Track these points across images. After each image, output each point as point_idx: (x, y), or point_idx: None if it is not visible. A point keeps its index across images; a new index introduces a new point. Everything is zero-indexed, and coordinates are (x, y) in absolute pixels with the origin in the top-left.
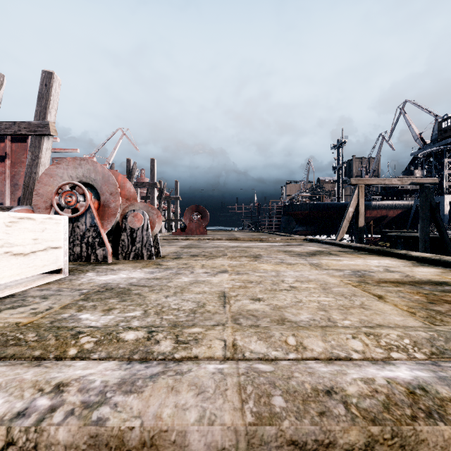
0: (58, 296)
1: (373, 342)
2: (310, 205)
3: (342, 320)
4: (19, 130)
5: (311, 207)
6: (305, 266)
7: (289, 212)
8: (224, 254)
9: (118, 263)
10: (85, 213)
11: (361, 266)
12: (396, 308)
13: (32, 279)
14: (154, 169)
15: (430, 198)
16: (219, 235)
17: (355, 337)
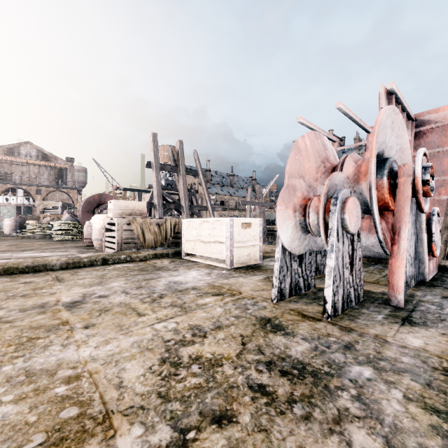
0: (173, 265)
1: None
2: None
3: None
4: None
5: None
6: None
7: None
8: None
9: (269, 282)
10: None
11: None
12: None
13: (224, 262)
14: None
15: None
16: None
17: None
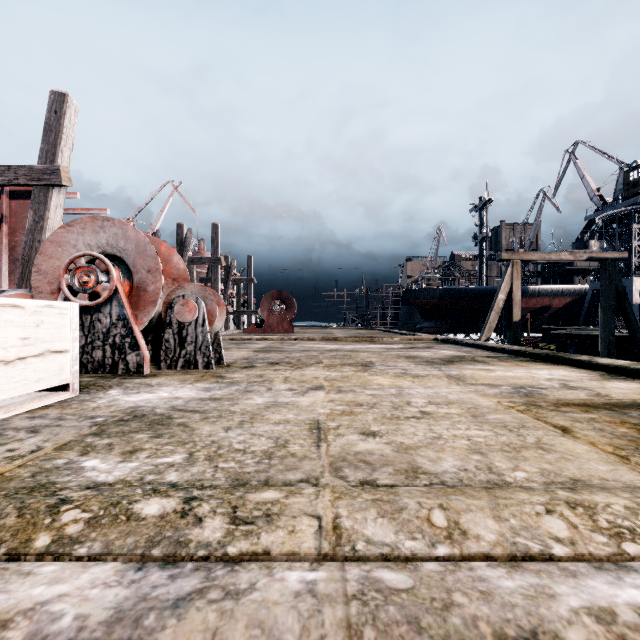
0: (57, 428)
1: (584, 520)
2: (441, 291)
3: (511, 471)
4: (15, 178)
5: (442, 294)
6: (440, 379)
7: (410, 301)
8: (318, 361)
9: (159, 375)
10: (110, 300)
11: (524, 380)
12: (595, 449)
13: (22, 400)
14: (218, 238)
15: (615, 280)
16: (311, 333)
17: (551, 510)
